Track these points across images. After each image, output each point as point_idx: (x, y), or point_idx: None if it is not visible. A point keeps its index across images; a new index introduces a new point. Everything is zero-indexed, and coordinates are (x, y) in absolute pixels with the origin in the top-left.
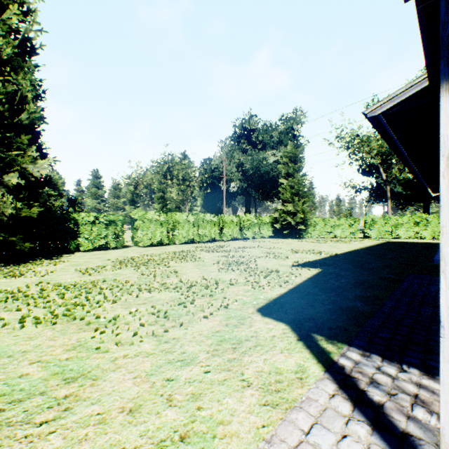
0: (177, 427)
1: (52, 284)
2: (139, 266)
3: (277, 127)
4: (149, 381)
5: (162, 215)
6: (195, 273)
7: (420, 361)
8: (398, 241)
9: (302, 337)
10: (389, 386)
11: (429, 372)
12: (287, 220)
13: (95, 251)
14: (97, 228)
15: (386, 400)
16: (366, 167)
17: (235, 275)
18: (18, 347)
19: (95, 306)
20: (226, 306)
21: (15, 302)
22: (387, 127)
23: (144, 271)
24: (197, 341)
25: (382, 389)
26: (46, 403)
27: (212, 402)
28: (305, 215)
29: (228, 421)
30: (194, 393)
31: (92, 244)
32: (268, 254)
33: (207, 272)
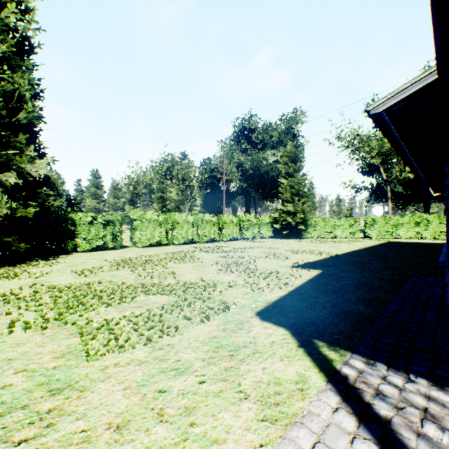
0: (168, 447)
1: (46, 286)
2: (136, 267)
3: (277, 127)
4: (140, 392)
5: (161, 215)
6: (193, 274)
7: (428, 370)
8: (398, 241)
9: (302, 343)
10: (396, 399)
11: (438, 382)
12: (287, 220)
13: (93, 251)
14: (95, 228)
15: (393, 414)
16: (366, 167)
17: (234, 276)
18: (4, 354)
19: (89, 309)
20: (224, 309)
21: (6, 305)
22: (390, 125)
23: (141, 272)
24: (193, 347)
25: (388, 401)
26: (27, 418)
27: (207, 417)
28: (305, 215)
29: (223, 439)
30: (187, 407)
31: (90, 244)
32: (268, 254)
33: (205, 273)
